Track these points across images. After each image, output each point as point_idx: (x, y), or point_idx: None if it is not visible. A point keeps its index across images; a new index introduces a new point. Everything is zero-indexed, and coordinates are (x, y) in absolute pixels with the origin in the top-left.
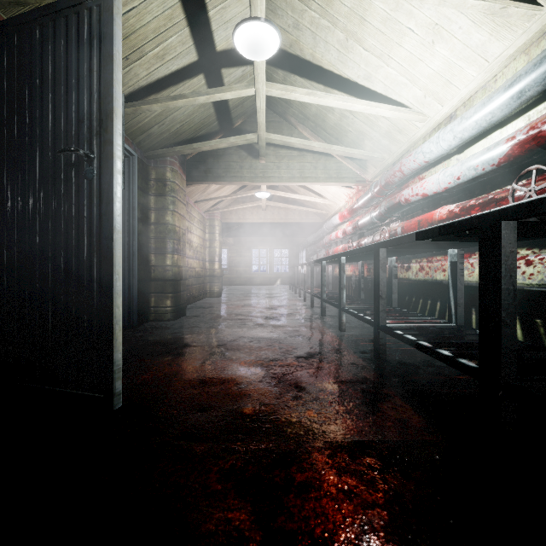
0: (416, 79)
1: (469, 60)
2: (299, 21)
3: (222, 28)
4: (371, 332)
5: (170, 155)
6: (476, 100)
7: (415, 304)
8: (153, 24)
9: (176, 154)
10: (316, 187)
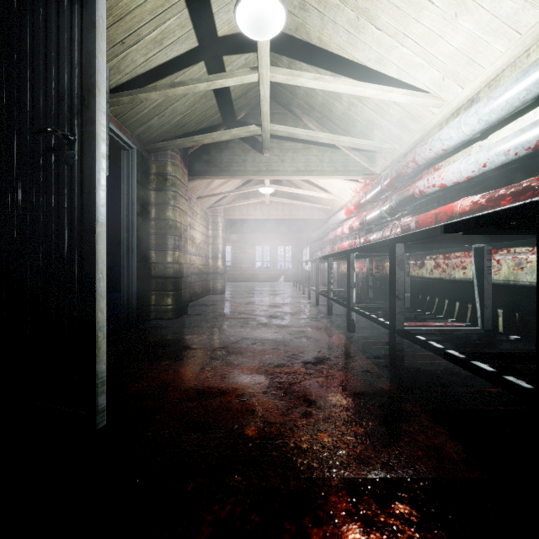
0: (434, 59)
1: (497, 33)
2: (306, 1)
3: (223, 10)
4: (382, 333)
5: (170, 148)
6: (503, 79)
7: (430, 304)
8: (149, 4)
9: (177, 148)
10: (321, 181)
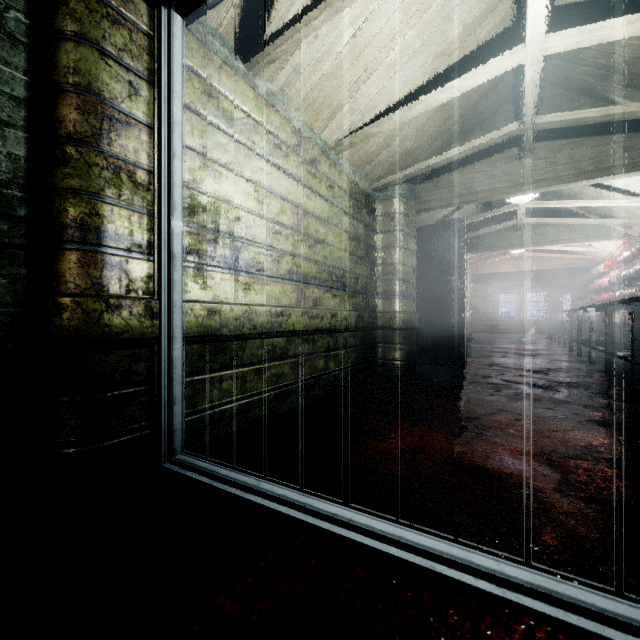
0: None
1: None
2: None
3: None
4: (619, 365)
5: None
6: None
7: None
8: None
9: None
10: None
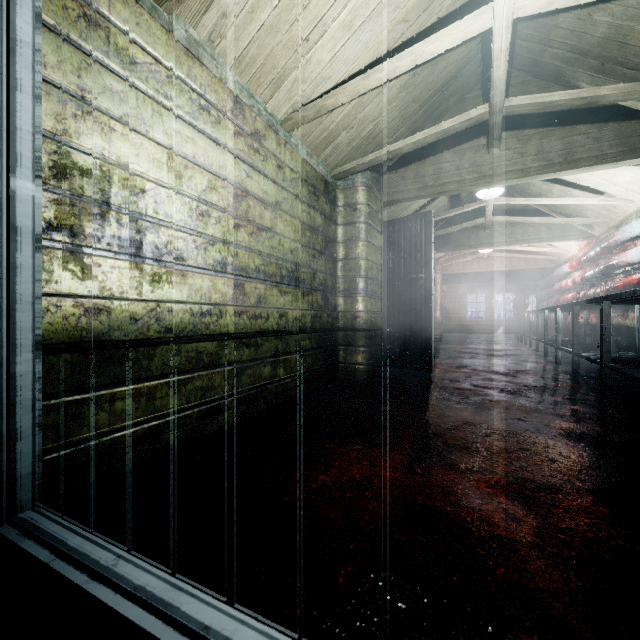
0: (616, 183)
1: None
2: None
3: None
4: (585, 366)
5: None
6: None
7: (631, 346)
8: None
9: None
10: None
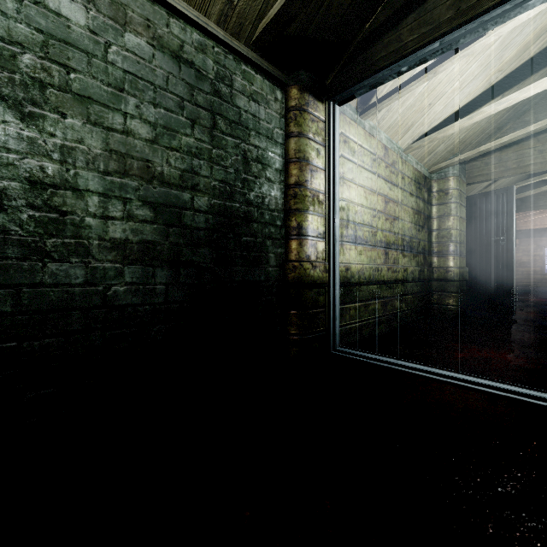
0: None
1: None
2: None
3: None
4: None
5: None
6: None
7: None
8: None
9: None
10: None
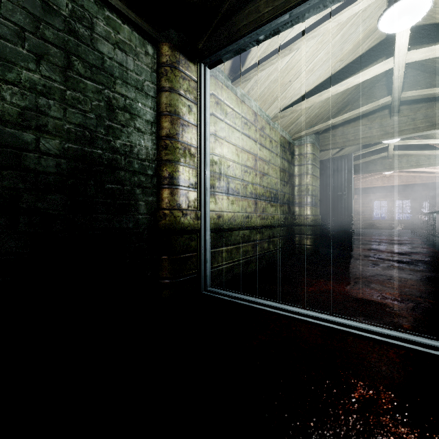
0: None
1: None
2: None
3: None
4: None
5: None
6: None
7: None
8: None
9: None
10: None
